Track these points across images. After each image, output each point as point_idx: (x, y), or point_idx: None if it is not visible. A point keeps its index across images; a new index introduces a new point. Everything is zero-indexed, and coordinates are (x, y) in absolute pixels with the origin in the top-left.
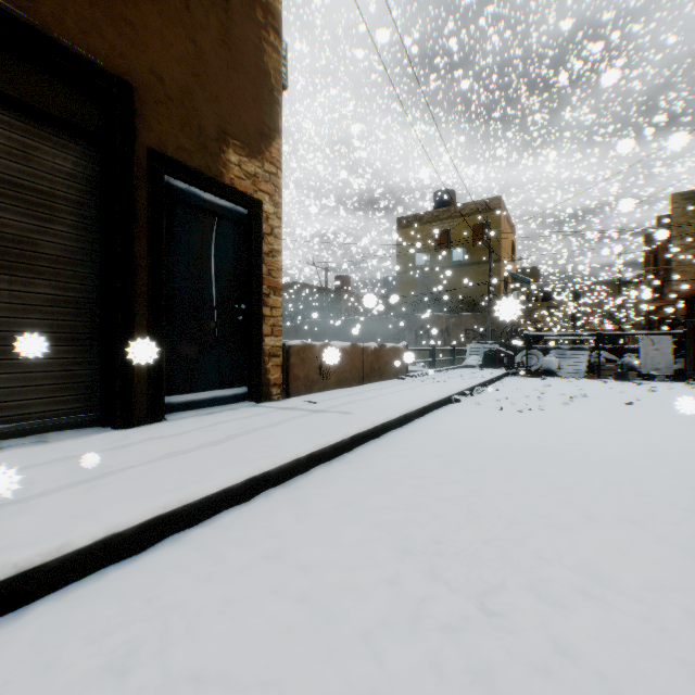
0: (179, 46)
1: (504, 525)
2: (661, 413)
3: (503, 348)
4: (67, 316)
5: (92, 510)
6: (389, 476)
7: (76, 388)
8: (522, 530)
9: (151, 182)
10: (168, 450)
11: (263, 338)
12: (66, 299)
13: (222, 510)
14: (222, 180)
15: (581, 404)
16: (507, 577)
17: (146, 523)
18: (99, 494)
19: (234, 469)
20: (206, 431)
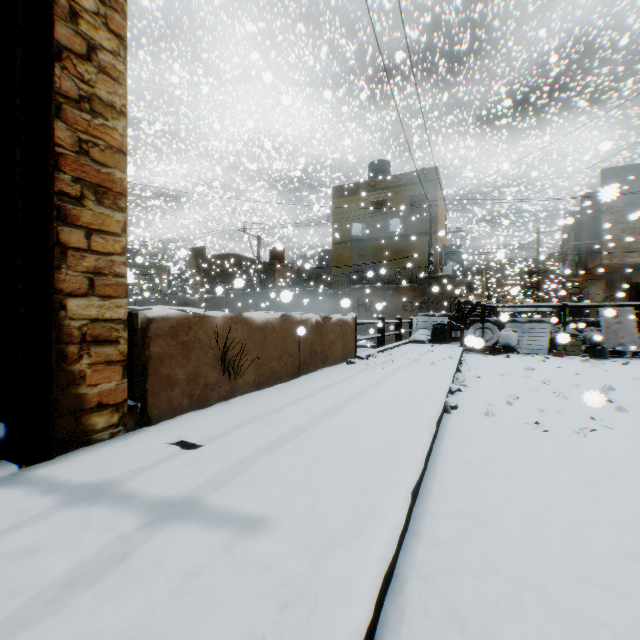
0: None
1: None
2: None
3: (451, 320)
4: None
5: None
6: None
7: None
8: None
9: None
10: None
11: (61, 299)
12: None
13: None
14: None
15: (636, 408)
16: None
17: None
18: None
19: None
20: None
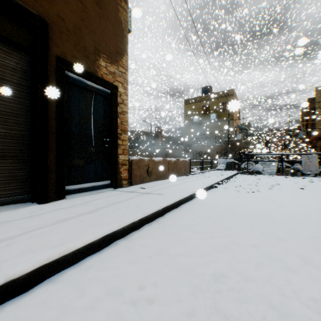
0: (73, 3)
1: (254, 267)
2: (320, 193)
3: (235, 160)
4: (12, 144)
5: (2, 262)
6: (184, 231)
7: (17, 182)
8: (267, 271)
9: (58, 74)
10: (62, 217)
11: (118, 155)
12: (11, 134)
13: (87, 256)
14: (96, 75)
15: (278, 189)
16: (266, 312)
17: (35, 270)
18: (11, 249)
19: (95, 230)
20: (86, 205)
